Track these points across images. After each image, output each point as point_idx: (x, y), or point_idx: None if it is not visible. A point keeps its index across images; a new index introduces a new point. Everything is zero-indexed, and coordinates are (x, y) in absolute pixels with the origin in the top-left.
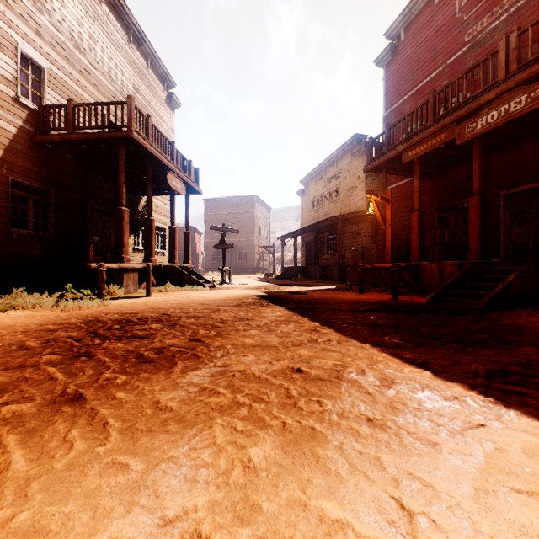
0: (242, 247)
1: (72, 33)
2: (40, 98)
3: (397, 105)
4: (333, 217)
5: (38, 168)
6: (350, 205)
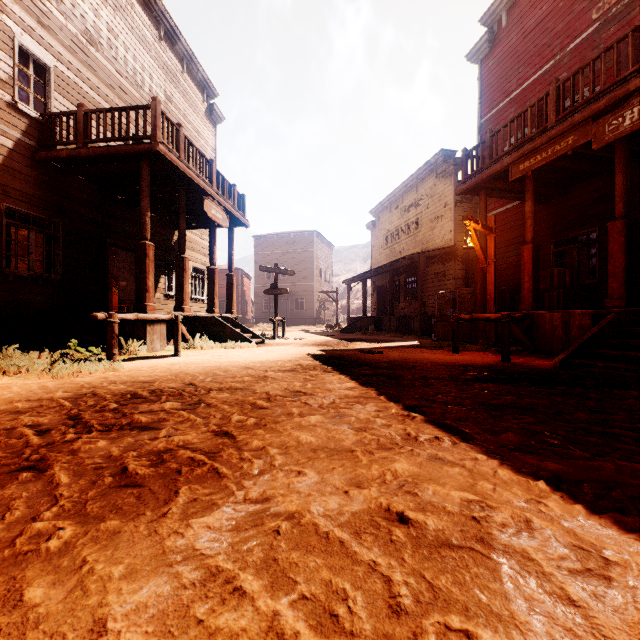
0: (299, 293)
1: (86, 24)
2: (45, 105)
3: (497, 110)
4: (414, 255)
5: (41, 192)
6: (434, 239)
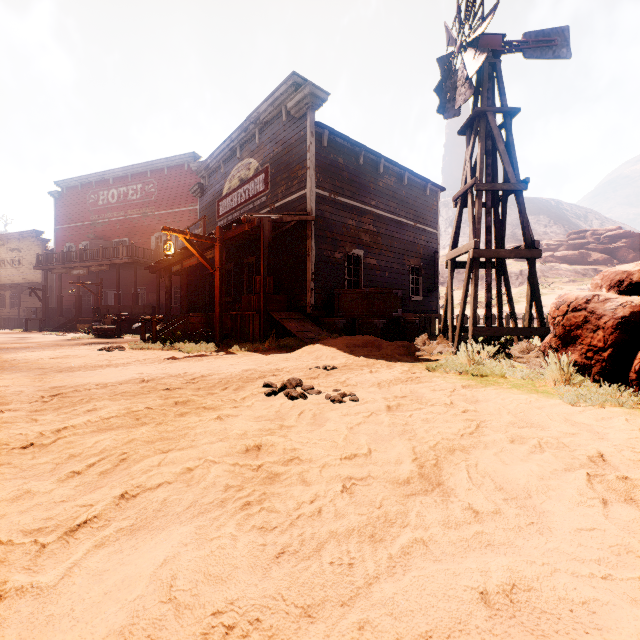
0: None
1: None
2: None
3: (63, 227)
4: (15, 285)
5: None
6: (32, 275)
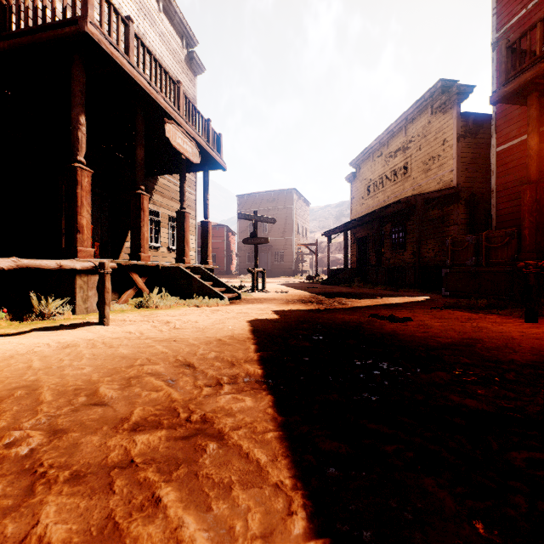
0: (278, 246)
1: None
2: None
3: (523, 14)
4: (410, 197)
5: None
6: (429, 182)
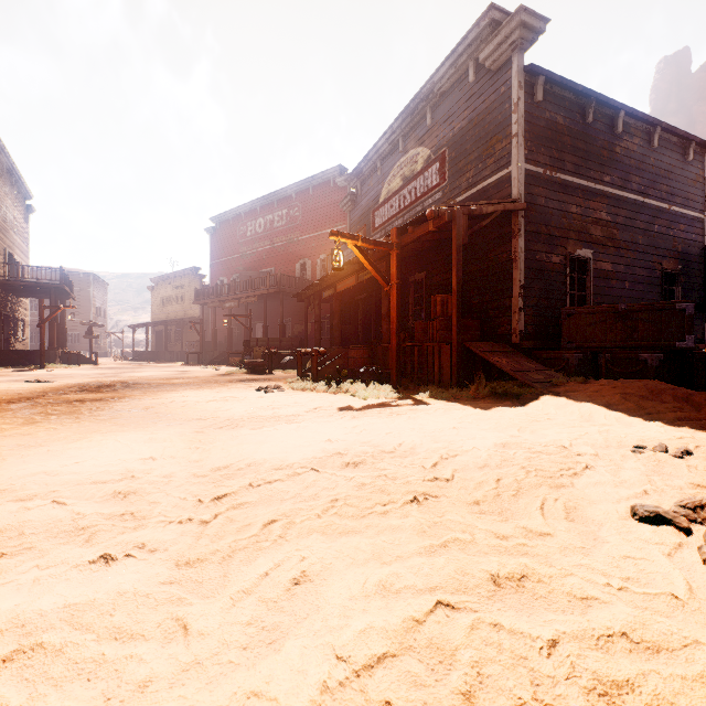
0: (73, 328)
1: None
2: None
3: (217, 262)
4: (178, 320)
5: None
6: (192, 310)
